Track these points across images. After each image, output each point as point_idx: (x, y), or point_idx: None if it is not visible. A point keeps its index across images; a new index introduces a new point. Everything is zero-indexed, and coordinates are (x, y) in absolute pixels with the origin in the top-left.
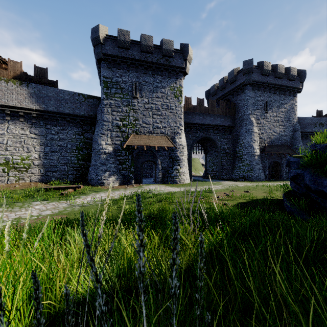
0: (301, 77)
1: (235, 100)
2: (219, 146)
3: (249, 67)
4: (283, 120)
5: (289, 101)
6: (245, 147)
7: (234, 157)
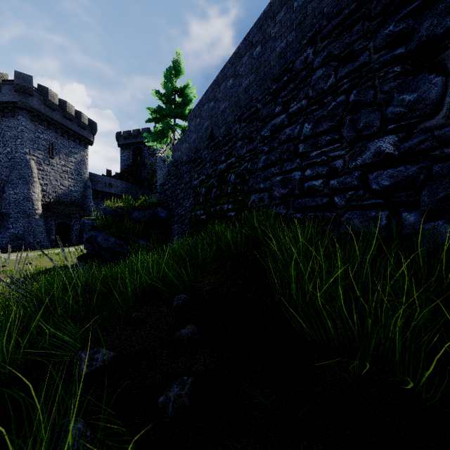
0: (93, 129)
1: None
2: None
3: (26, 85)
4: (73, 172)
5: (80, 151)
6: (19, 201)
7: None
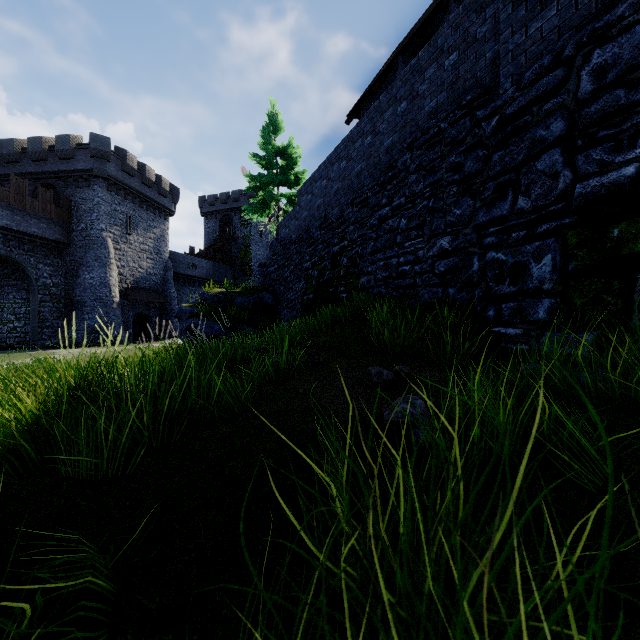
0: (175, 196)
1: (71, 195)
2: (35, 280)
3: (104, 149)
4: (152, 251)
5: (160, 225)
6: (95, 287)
7: (69, 304)
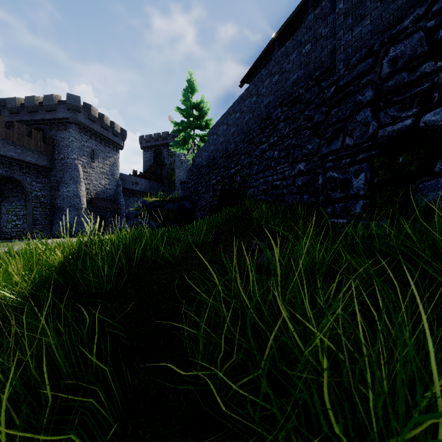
0: (123, 136)
1: (54, 135)
2: (30, 192)
3: (76, 104)
4: (108, 173)
5: (113, 155)
6: (70, 198)
7: (52, 209)
